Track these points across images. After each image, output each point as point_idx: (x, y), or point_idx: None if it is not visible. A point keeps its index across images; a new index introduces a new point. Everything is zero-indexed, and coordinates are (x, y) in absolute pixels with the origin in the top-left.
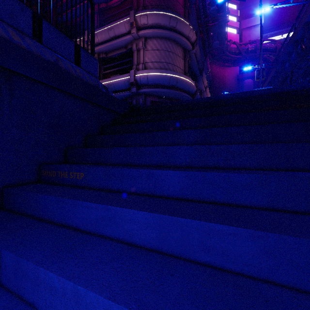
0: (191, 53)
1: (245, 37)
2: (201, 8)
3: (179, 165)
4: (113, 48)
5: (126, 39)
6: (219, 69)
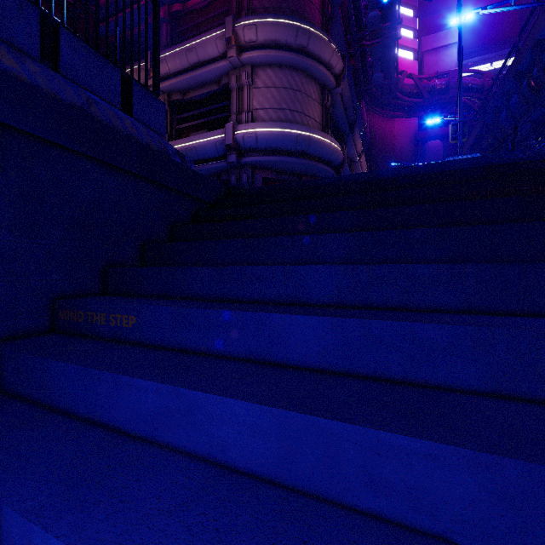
0: (334, 93)
1: (428, 65)
2: (352, 14)
3: (316, 301)
4: (195, 83)
5: (219, 68)
6: (383, 121)
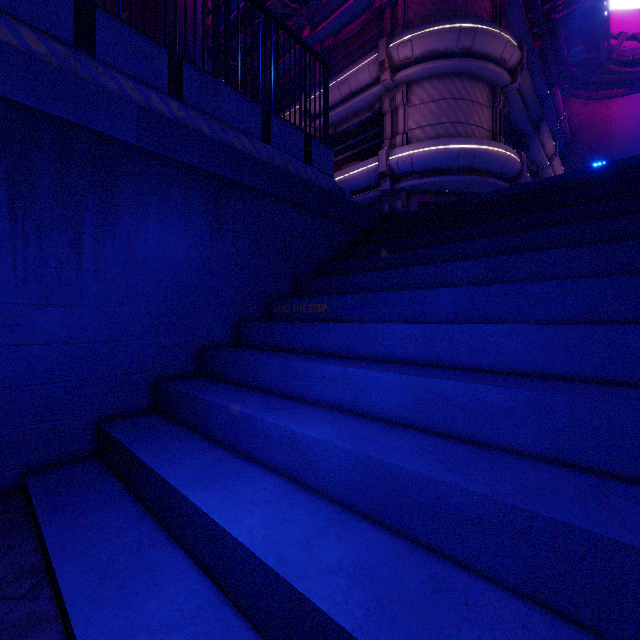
0: (508, 90)
1: None
2: None
3: None
4: (347, 115)
5: (371, 94)
6: (592, 106)
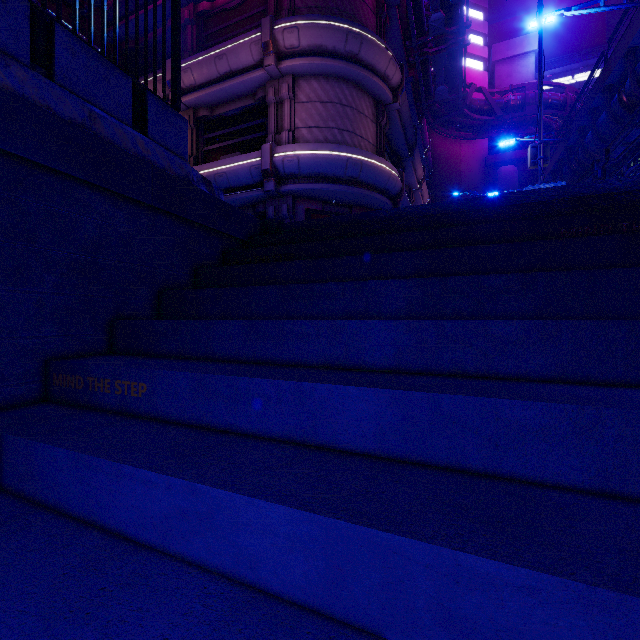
0: (390, 109)
1: (501, 77)
2: (411, 15)
3: (372, 365)
4: (225, 97)
5: (254, 78)
6: (448, 143)
